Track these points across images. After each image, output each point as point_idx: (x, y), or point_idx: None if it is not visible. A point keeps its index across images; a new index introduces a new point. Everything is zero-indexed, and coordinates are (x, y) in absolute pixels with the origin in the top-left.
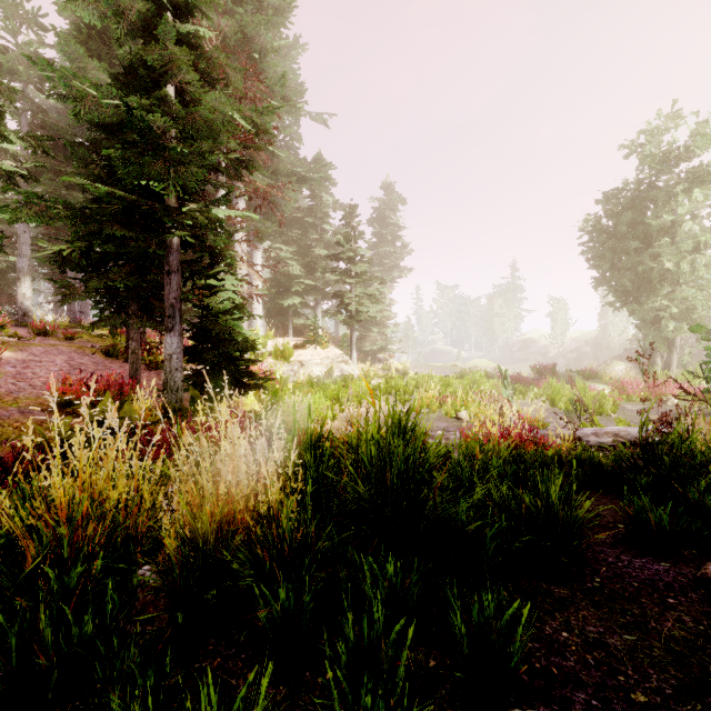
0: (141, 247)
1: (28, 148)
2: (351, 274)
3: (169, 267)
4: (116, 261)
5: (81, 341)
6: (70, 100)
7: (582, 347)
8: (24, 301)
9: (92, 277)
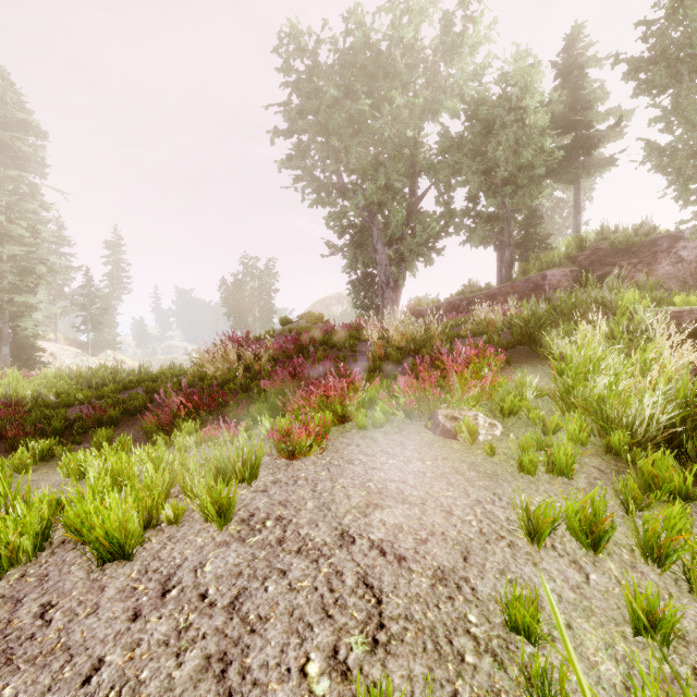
0: None
1: None
2: (88, 307)
3: (5, 320)
4: None
5: None
6: None
7: None
8: None
9: None
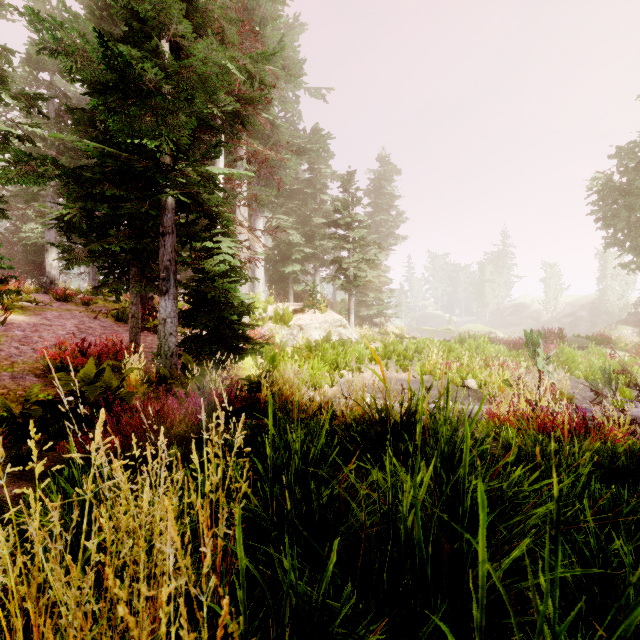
0: (134, 207)
1: (22, 108)
2: (349, 240)
3: (163, 228)
4: (118, 227)
5: (97, 306)
6: (61, 55)
7: (578, 311)
8: (51, 270)
9: (91, 241)
